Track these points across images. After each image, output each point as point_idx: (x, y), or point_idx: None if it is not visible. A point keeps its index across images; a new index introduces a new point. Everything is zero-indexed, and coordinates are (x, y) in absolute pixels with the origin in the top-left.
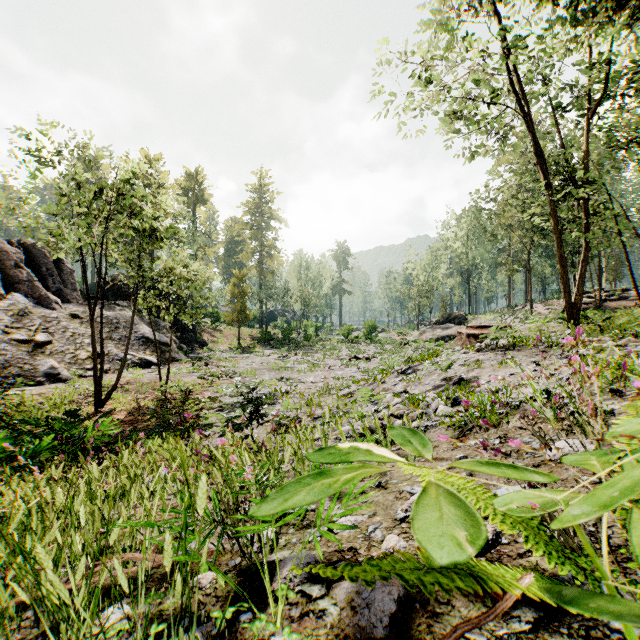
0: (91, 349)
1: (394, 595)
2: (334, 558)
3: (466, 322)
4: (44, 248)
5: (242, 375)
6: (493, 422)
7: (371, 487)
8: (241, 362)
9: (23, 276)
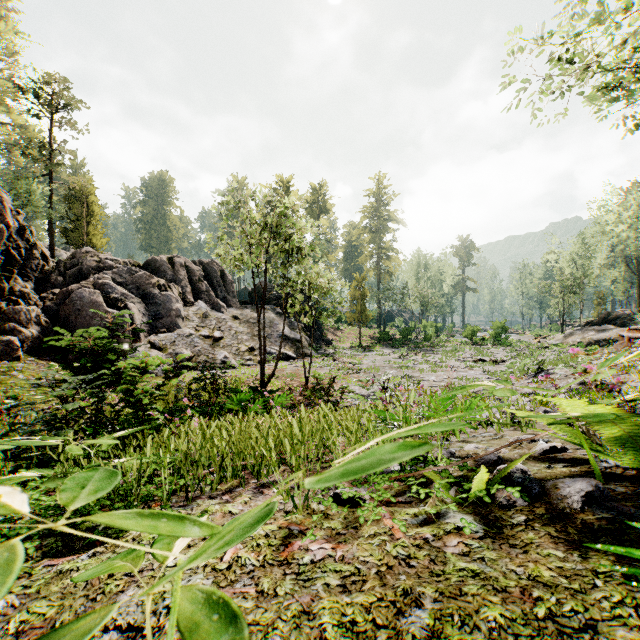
0: (248, 344)
1: (496, 455)
2: (464, 455)
3: (632, 323)
4: (214, 265)
5: (366, 371)
6: None
7: (490, 438)
8: (364, 359)
9: (203, 288)
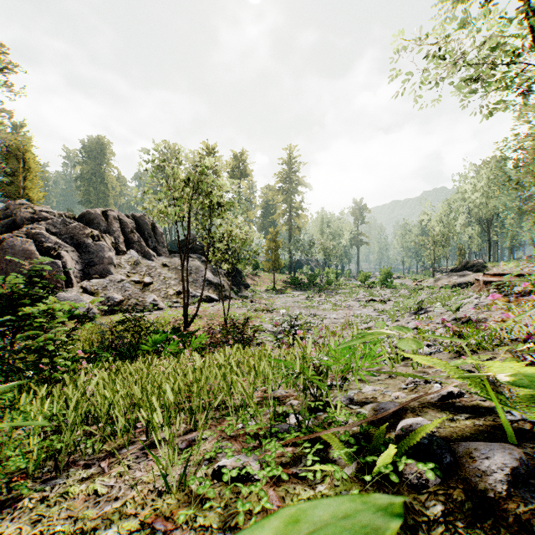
0: (175, 288)
1: (396, 405)
2: (363, 400)
3: (485, 270)
4: (146, 219)
5: (278, 310)
6: (485, 347)
7: (385, 377)
8: (277, 301)
9: (135, 238)
